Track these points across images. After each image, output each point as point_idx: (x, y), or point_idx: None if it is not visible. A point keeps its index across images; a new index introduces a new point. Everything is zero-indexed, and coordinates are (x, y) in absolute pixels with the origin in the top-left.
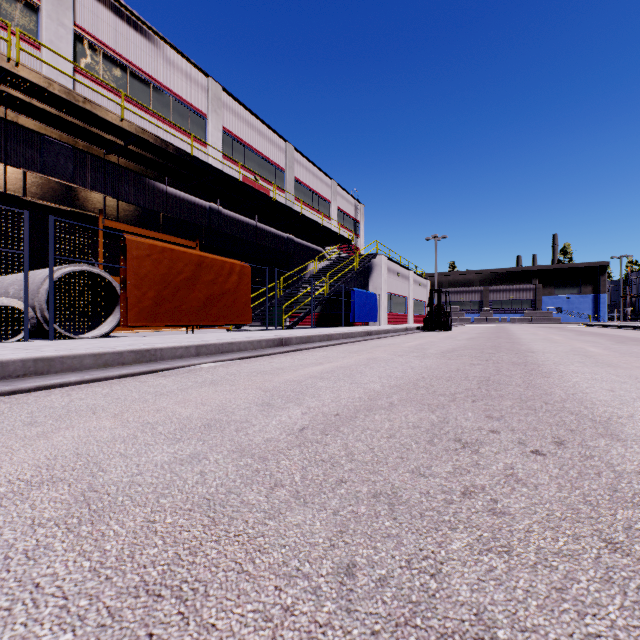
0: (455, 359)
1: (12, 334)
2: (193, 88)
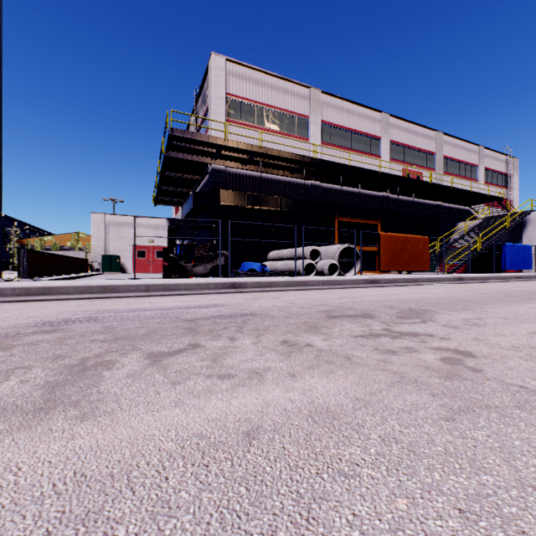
0: None
1: (330, 274)
2: (372, 124)
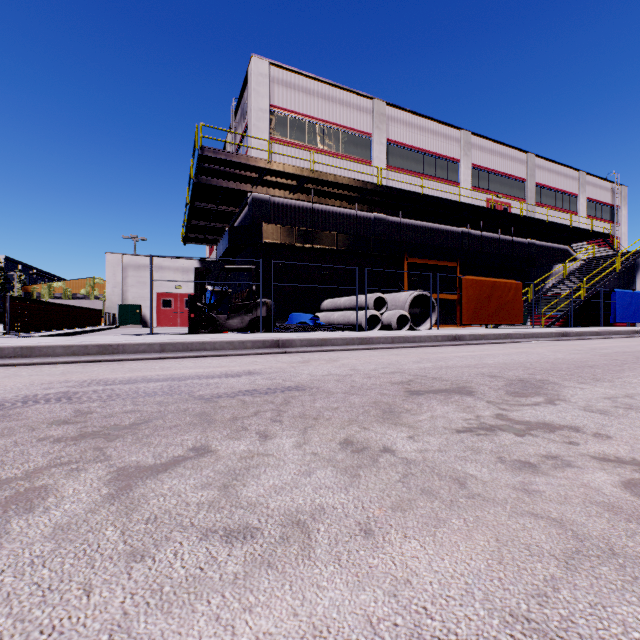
0: None
1: (398, 327)
2: (449, 144)
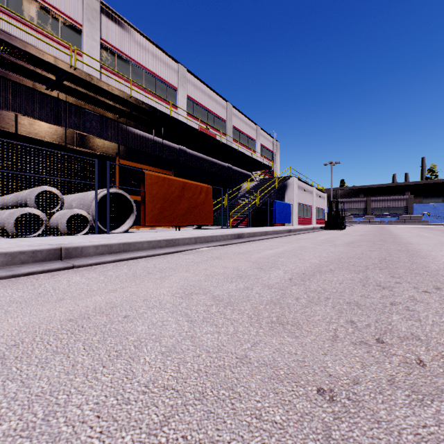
0: (357, 247)
1: (79, 230)
2: (169, 71)
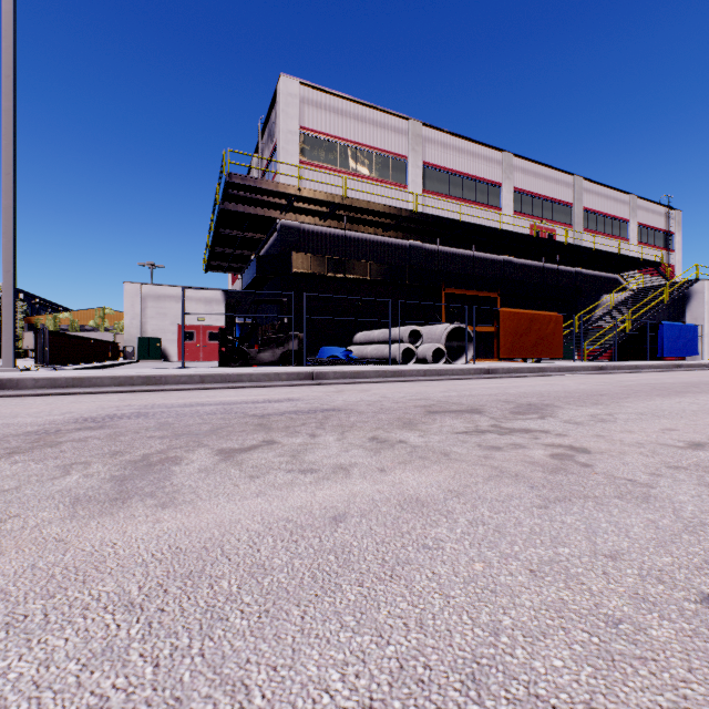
0: None
1: (434, 361)
2: (490, 166)
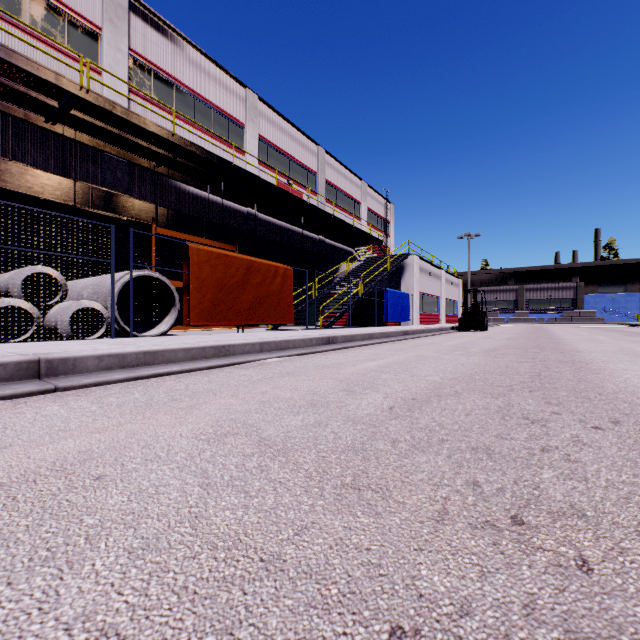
0: (501, 357)
1: (90, 332)
2: (232, 99)
